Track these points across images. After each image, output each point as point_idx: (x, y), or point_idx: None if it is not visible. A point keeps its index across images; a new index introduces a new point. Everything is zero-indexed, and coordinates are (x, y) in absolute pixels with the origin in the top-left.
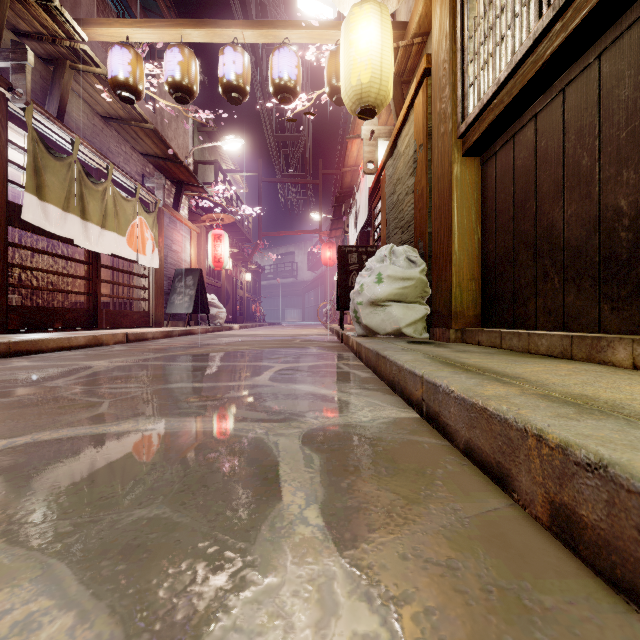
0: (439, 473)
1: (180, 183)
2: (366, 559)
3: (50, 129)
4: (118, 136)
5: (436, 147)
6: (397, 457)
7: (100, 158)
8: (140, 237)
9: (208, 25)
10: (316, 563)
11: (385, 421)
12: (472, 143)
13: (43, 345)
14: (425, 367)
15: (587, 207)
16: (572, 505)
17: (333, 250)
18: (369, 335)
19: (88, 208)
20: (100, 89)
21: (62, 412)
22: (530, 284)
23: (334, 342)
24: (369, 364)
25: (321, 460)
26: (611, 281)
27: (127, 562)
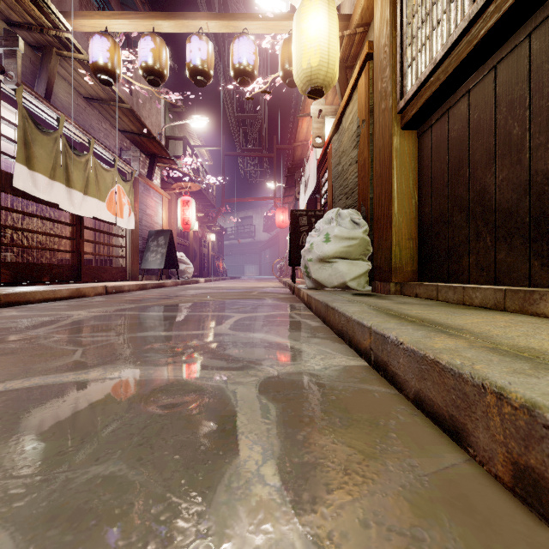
0: (392, 424)
1: (153, 156)
2: (326, 527)
3: (38, 108)
4: (99, 115)
5: (377, 122)
6: (350, 407)
7: (83, 133)
8: (118, 202)
9: (177, 17)
10: (273, 532)
11: (336, 369)
12: (410, 117)
13: (31, 297)
14: (372, 318)
15: (518, 172)
16: (541, 469)
17: (286, 214)
18: (318, 288)
19: (72, 177)
20: (83, 73)
21: (37, 360)
22: (463, 243)
23: (287, 294)
24: (319, 314)
25: (277, 410)
26: (541, 239)
27: (74, 531)
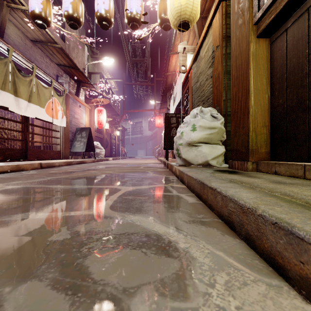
0: None
1: (79, 81)
2: None
3: None
4: (41, 52)
5: (234, 37)
6: None
7: (27, 62)
8: (54, 109)
9: None
10: None
11: None
12: (268, 23)
13: None
14: None
15: None
16: None
17: (161, 119)
18: (186, 165)
19: (19, 90)
20: (27, 21)
21: None
22: None
23: (163, 168)
24: (192, 189)
25: None
26: None
27: None
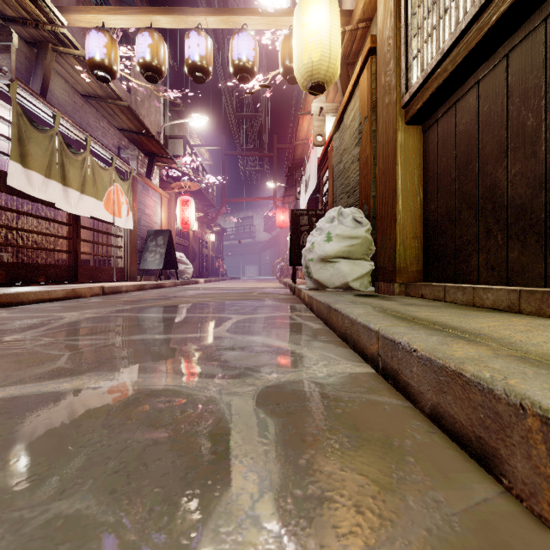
0: (408, 445)
1: (152, 155)
2: None
3: (34, 104)
4: (96, 112)
5: (381, 117)
6: (358, 423)
7: (79, 131)
8: (116, 202)
9: (175, 12)
10: None
11: (341, 377)
12: (415, 111)
13: (24, 298)
14: (380, 322)
15: (532, 166)
16: None
17: (286, 214)
18: (319, 288)
19: (68, 175)
20: (79, 70)
21: (18, 366)
22: (472, 241)
23: (287, 294)
24: (320, 316)
25: (276, 427)
26: None
27: None
